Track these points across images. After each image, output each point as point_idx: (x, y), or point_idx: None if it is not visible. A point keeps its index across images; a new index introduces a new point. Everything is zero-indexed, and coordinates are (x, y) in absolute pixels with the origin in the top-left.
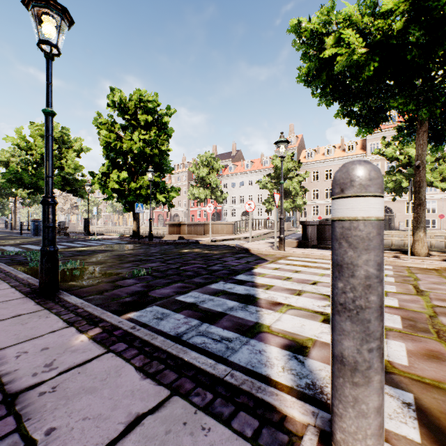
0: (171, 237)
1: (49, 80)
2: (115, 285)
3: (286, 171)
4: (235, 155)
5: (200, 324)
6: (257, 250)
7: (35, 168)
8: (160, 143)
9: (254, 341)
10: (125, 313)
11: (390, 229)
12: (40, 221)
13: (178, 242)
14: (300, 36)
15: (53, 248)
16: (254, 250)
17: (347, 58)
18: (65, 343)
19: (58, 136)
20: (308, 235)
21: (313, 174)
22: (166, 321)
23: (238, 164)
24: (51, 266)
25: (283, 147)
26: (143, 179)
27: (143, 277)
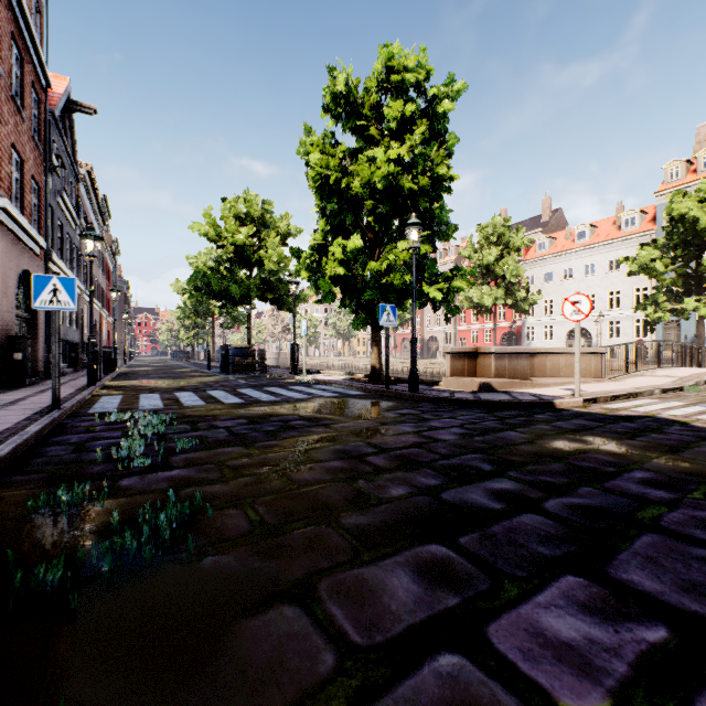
0: (457, 385)
1: None
2: None
3: None
4: (550, 219)
5: None
6: None
7: (228, 269)
8: (433, 161)
9: None
10: None
11: None
12: (229, 348)
13: (493, 402)
14: None
15: None
16: None
17: None
18: None
19: (258, 215)
20: None
21: None
22: None
23: (558, 236)
24: None
25: None
26: (395, 250)
27: None
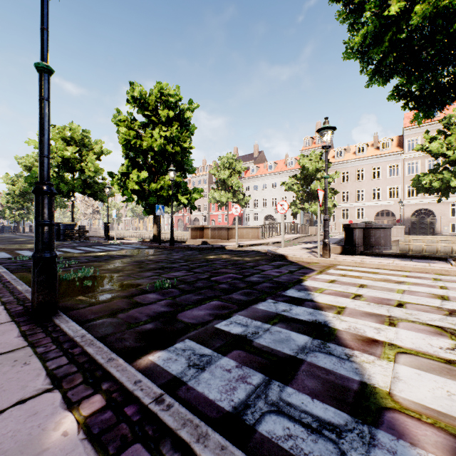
0: (193, 242)
1: (43, 24)
2: (132, 302)
3: (314, 172)
4: (258, 156)
5: (266, 383)
6: (296, 257)
7: (57, 172)
8: (182, 140)
9: (386, 435)
10: (145, 352)
11: (432, 234)
12: (61, 225)
13: (202, 247)
14: (347, 4)
15: (49, 254)
16: (291, 257)
17: (434, 2)
18: (33, 441)
19: (79, 138)
20: (355, 240)
21: (342, 175)
22: (209, 373)
23: (261, 166)
24: (47, 279)
25: (328, 135)
26: (164, 179)
27: (167, 291)
